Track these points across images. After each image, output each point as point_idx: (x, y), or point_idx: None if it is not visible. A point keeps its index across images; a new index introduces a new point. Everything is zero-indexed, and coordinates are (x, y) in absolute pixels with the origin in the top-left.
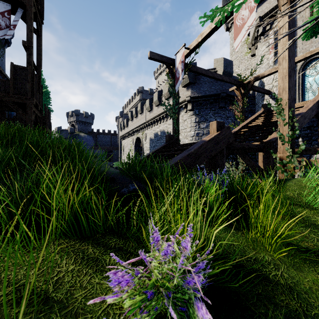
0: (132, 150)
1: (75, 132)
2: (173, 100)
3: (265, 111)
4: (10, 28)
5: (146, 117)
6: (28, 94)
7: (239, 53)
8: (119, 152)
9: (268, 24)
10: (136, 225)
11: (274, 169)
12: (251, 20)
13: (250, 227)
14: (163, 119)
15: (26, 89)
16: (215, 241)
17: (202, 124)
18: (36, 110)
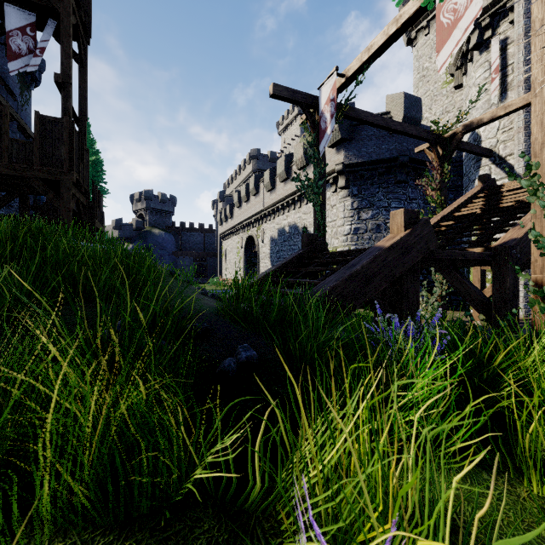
0: (240, 258)
1: (145, 227)
2: (314, 170)
3: (485, 188)
4: (35, 54)
5: (265, 202)
6: (63, 166)
7: (431, 83)
8: (218, 262)
9: (488, 28)
10: (259, 465)
11: (514, 299)
12: (473, 11)
13: (523, 464)
14: (294, 205)
15: (61, 156)
16: (452, 517)
17: (365, 213)
18: (77, 193)
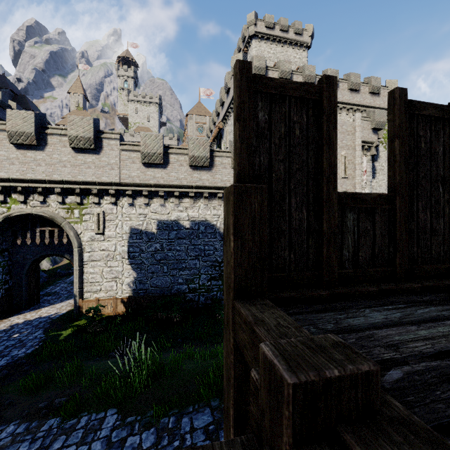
0: None
1: None
2: None
3: None
4: None
5: (126, 173)
6: None
7: None
8: None
9: None
10: None
11: None
12: None
13: None
14: (208, 199)
15: None
16: None
17: None
18: None
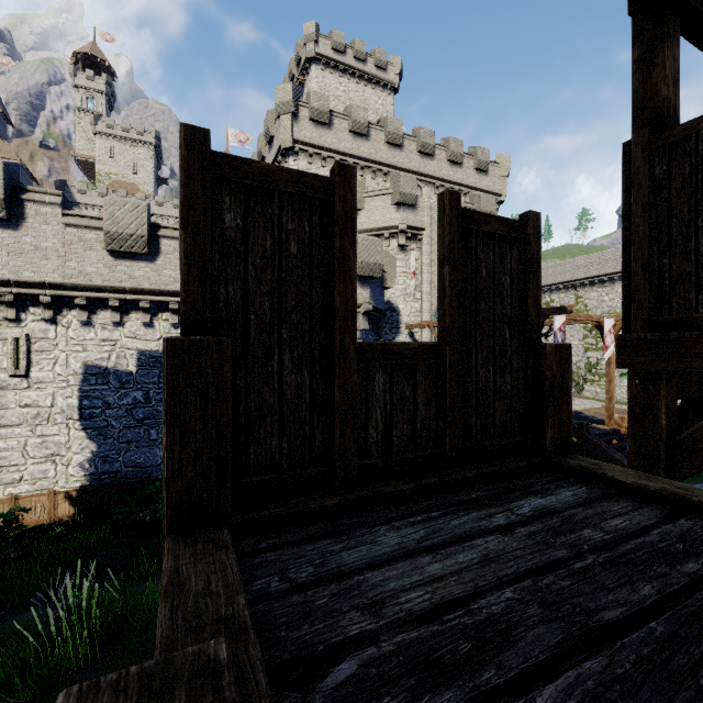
0: None
1: None
2: None
3: None
4: None
5: (75, 266)
6: None
7: None
8: None
9: (408, 239)
10: None
11: None
12: (612, 348)
13: None
14: None
15: None
16: None
17: None
18: None
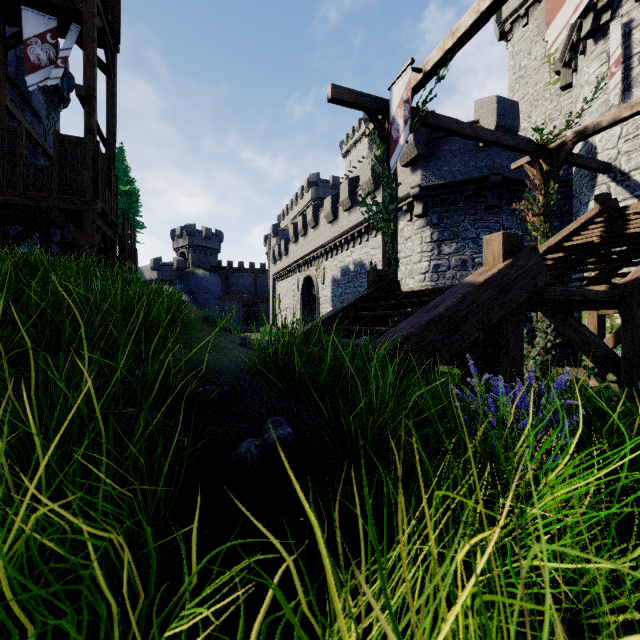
0: (296, 303)
1: (187, 267)
2: (383, 192)
3: (604, 210)
4: (57, 65)
5: (325, 235)
6: (86, 193)
7: (530, 85)
8: (271, 307)
9: (606, 10)
10: None
11: None
12: None
13: None
14: (360, 238)
15: (83, 182)
16: None
17: (447, 246)
18: (103, 225)
